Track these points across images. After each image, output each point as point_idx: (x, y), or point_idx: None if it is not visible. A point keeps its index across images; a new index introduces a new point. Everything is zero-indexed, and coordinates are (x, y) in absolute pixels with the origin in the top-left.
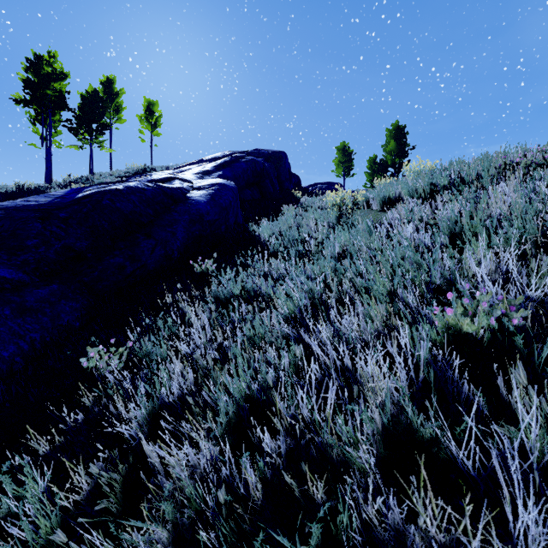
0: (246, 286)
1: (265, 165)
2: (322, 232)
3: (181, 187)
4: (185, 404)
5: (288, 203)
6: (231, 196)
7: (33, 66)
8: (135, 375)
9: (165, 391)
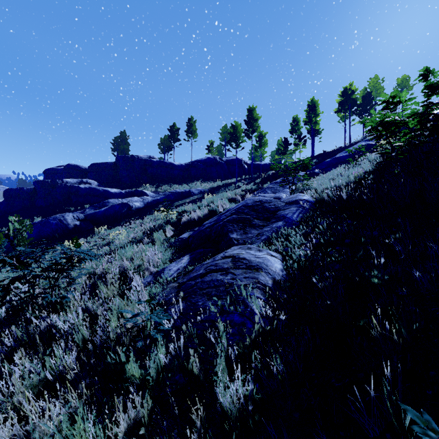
0: None
1: None
2: None
3: None
4: None
5: None
6: None
7: (343, 94)
8: None
9: None
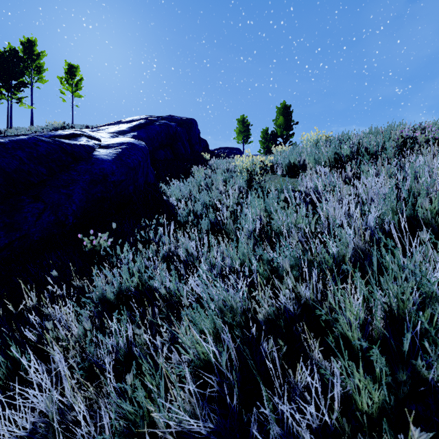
0: (142, 277)
1: (178, 129)
2: (233, 197)
3: (86, 145)
4: None
5: (198, 164)
6: (140, 156)
7: None
8: None
9: None
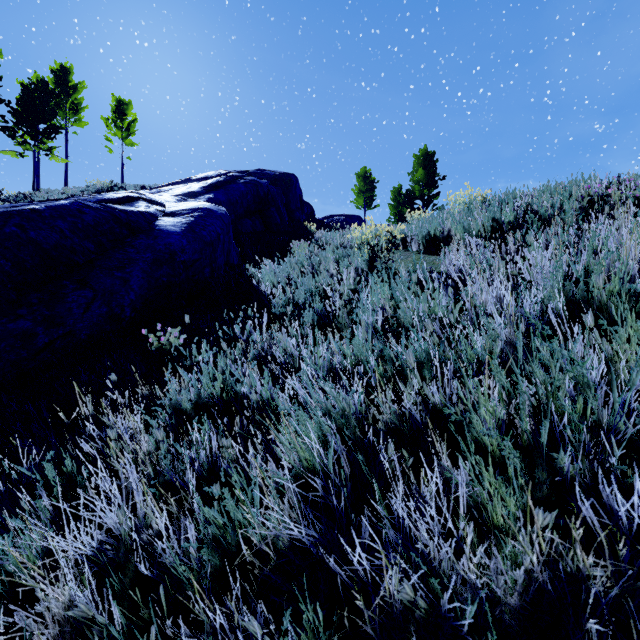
0: (227, 381)
1: (271, 189)
2: (348, 282)
3: (146, 212)
4: None
5: (300, 238)
6: (220, 227)
7: None
8: None
9: None
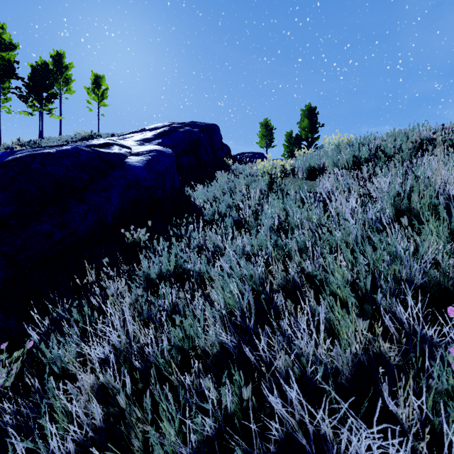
0: (178, 261)
1: (200, 135)
2: (254, 199)
3: (119, 153)
4: (88, 449)
5: (221, 169)
6: (168, 162)
7: None
8: (41, 379)
9: (56, 441)
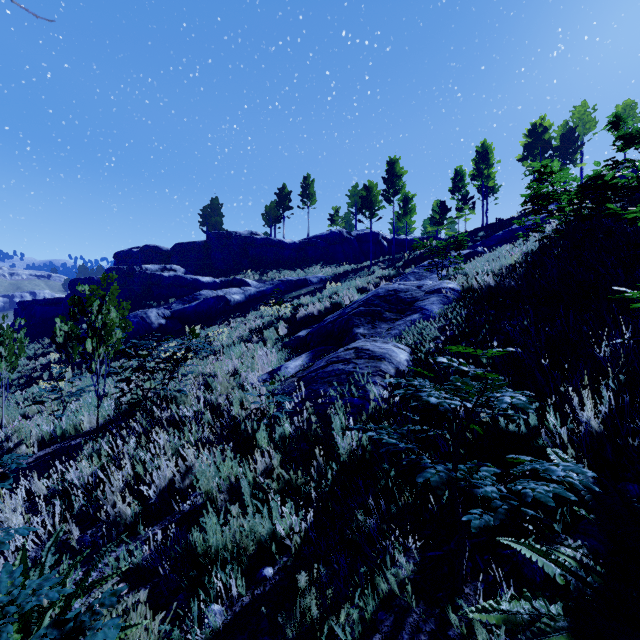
0: None
1: None
2: None
3: None
4: None
5: None
6: None
7: (531, 133)
8: None
9: None
